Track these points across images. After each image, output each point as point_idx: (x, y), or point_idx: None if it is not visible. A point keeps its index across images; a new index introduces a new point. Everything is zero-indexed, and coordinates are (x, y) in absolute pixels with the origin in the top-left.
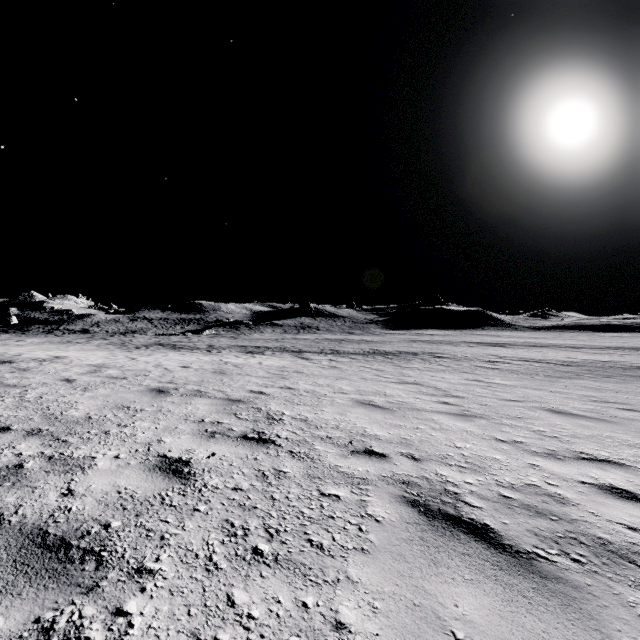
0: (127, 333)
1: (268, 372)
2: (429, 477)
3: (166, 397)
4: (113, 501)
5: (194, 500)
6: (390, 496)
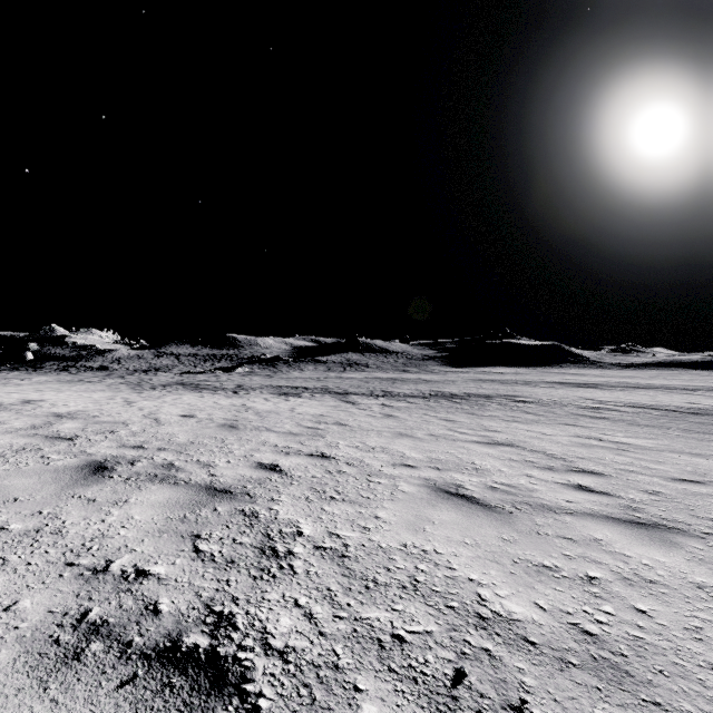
0: (150, 371)
1: (298, 424)
2: None
3: (92, 485)
4: None
5: None
6: None
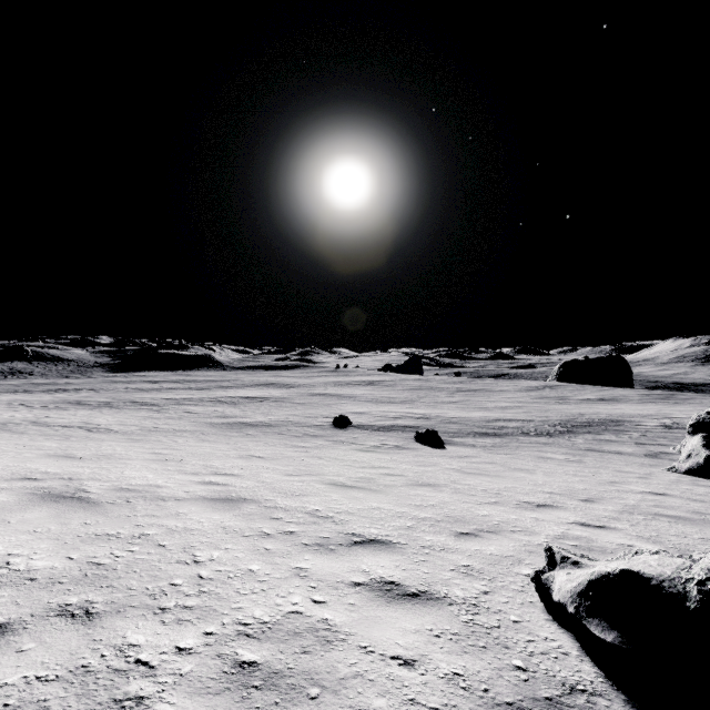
0: None
1: None
2: None
3: None
4: None
5: None
6: None
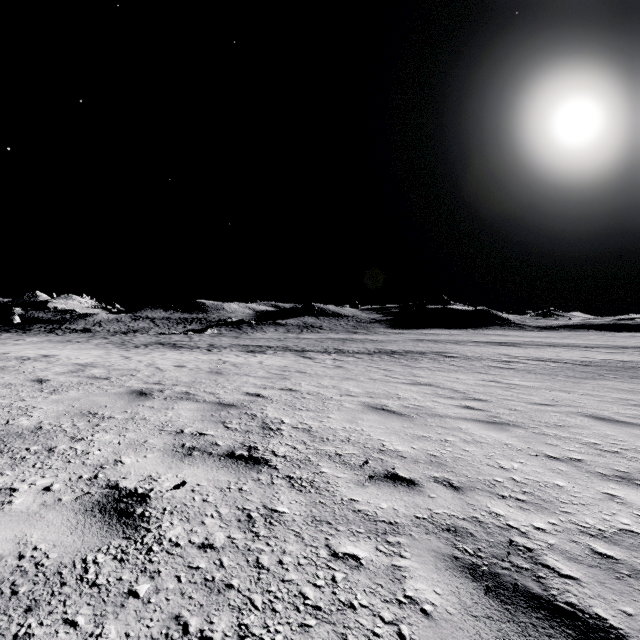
0: (128, 332)
1: (268, 372)
2: (482, 519)
3: (145, 401)
4: (2, 576)
5: (134, 571)
6: (435, 557)
